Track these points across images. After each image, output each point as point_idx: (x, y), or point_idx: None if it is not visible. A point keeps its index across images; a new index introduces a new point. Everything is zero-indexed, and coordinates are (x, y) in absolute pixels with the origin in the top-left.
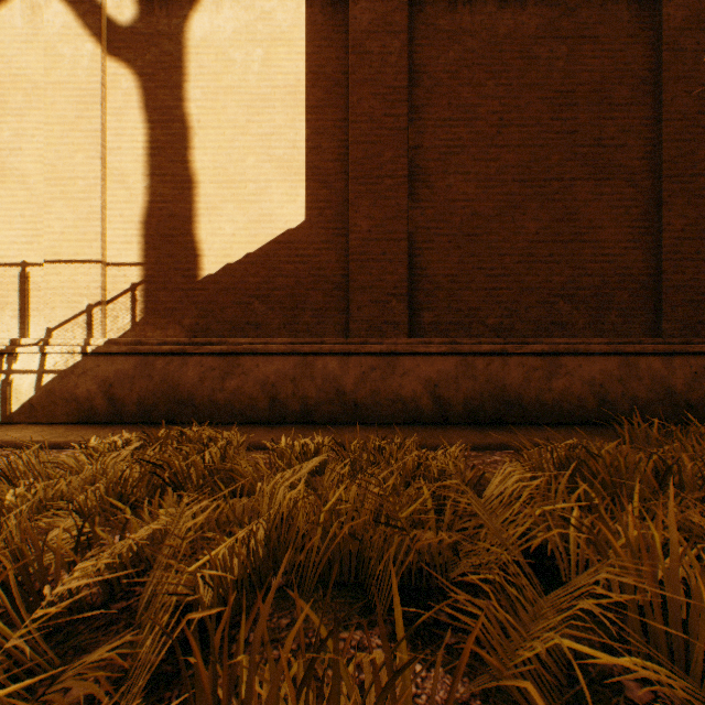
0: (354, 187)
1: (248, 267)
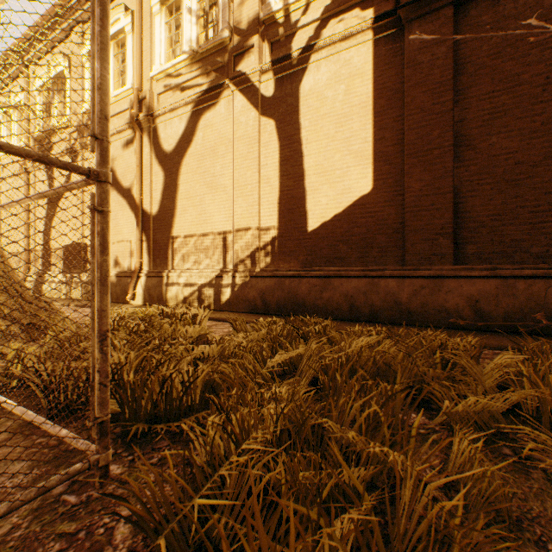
0: (408, 161)
1: (335, 223)
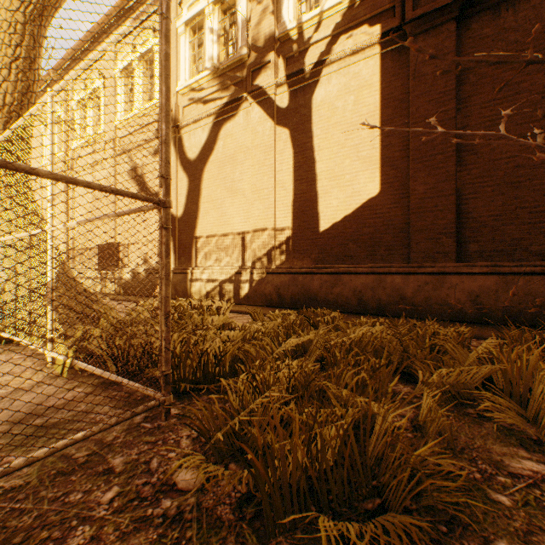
0: (413, 166)
1: (345, 223)
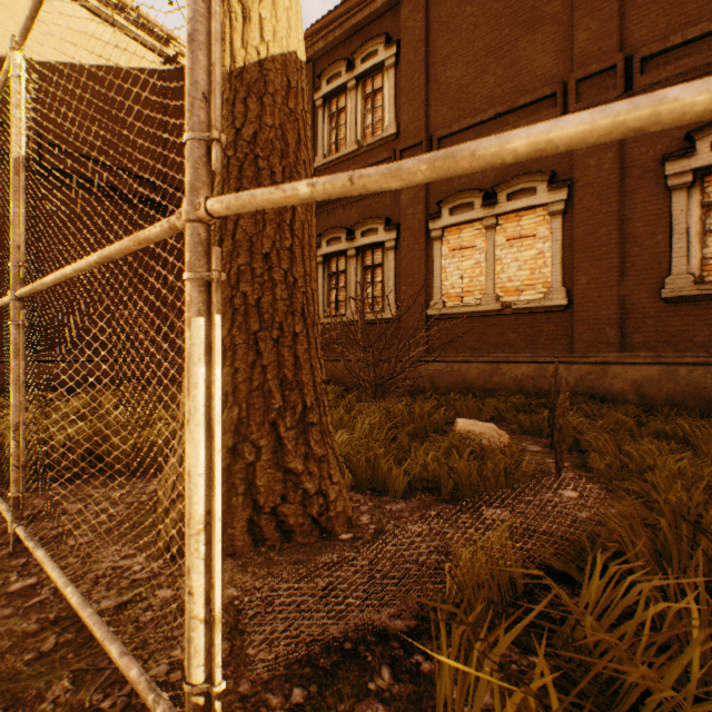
0: None
1: None
